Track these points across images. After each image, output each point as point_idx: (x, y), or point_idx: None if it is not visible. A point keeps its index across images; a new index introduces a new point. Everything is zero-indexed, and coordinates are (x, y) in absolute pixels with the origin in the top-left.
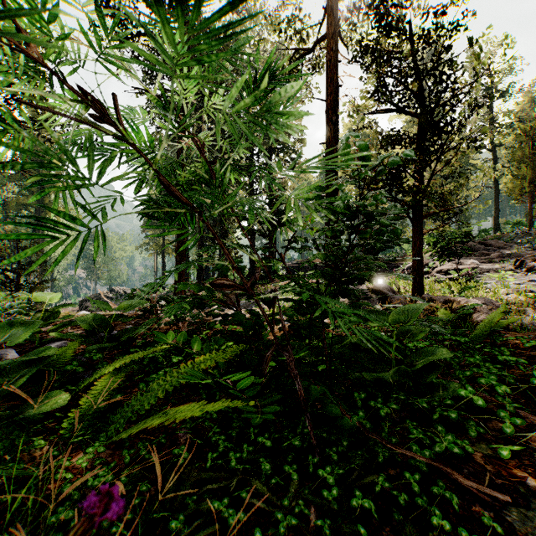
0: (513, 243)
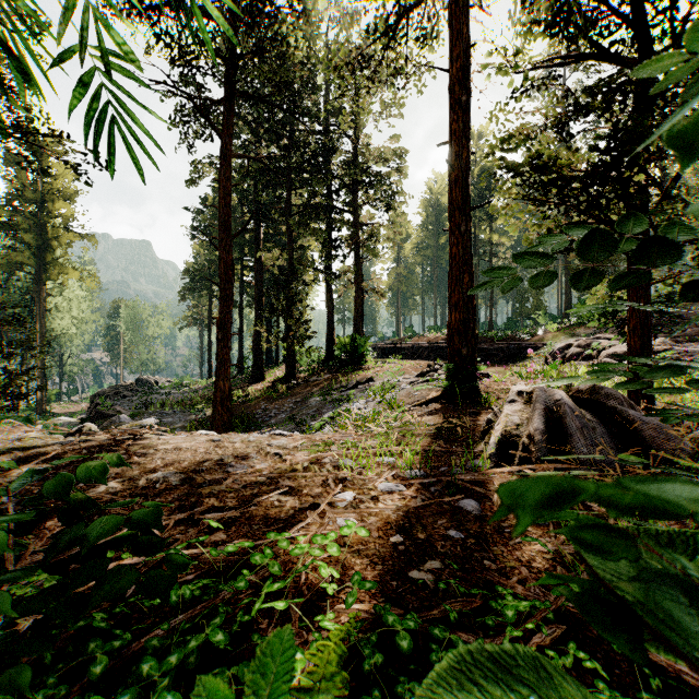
0: None
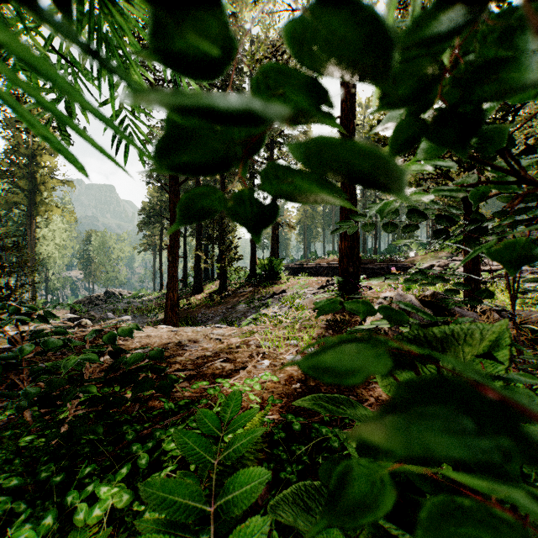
0: None
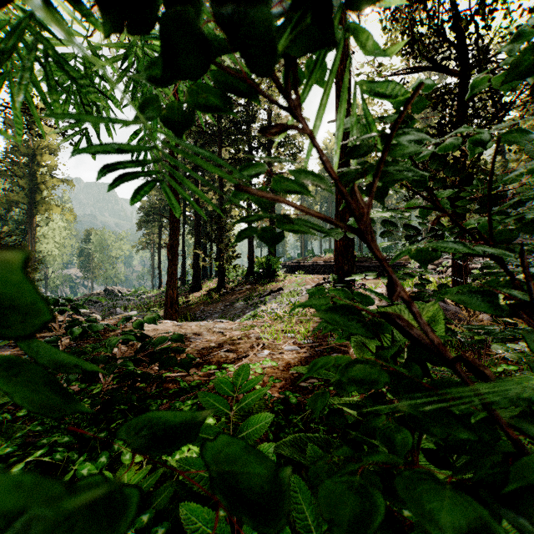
0: (531, 240)
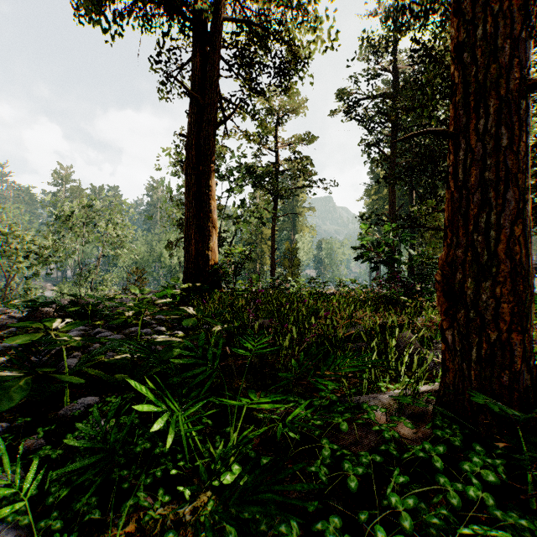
0: None
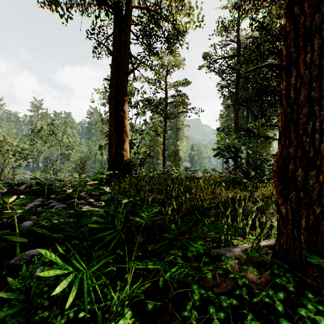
0: None
